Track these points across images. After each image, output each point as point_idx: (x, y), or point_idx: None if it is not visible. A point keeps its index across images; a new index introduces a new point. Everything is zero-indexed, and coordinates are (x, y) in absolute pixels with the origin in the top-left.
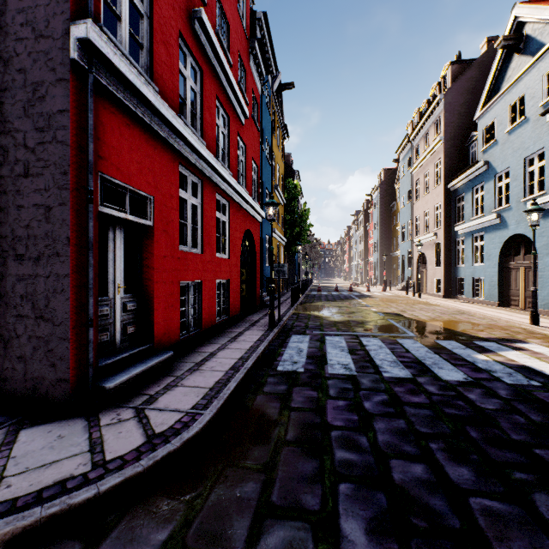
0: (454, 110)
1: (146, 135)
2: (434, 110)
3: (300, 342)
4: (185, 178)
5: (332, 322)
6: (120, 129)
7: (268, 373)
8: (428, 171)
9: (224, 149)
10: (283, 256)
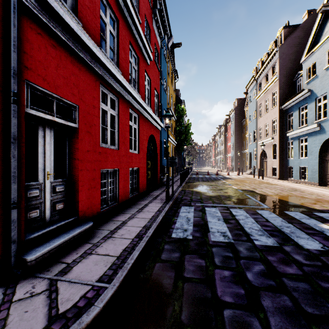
0: (285, 57)
1: (71, 57)
2: (272, 58)
3: (188, 212)
4: (106, 96)
5: (208, 196)
6: (47, 49)
7: (165, 240)
8: (268, 98)
9: (135, 79)
10: (174, 153)
